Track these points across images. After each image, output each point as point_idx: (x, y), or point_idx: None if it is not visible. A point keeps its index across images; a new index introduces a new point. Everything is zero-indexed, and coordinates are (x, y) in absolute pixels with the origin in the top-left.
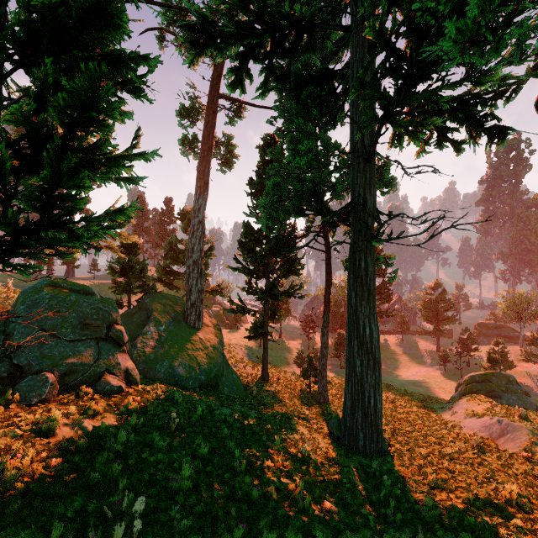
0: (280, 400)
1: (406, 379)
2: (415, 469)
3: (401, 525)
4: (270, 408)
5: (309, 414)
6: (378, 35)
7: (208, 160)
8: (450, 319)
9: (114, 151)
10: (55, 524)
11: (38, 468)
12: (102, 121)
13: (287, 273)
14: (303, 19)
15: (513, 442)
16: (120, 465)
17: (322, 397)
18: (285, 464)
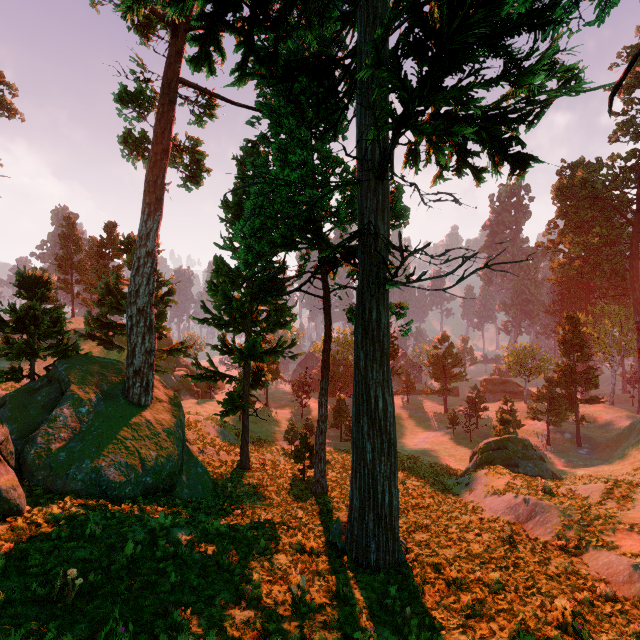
0: (264, 497)
1: (414, 448)
2: (443, 586)
3: None
4: (250, 513)
5: (303, 516)
6: None
7: (163, 167)
8: (458, 375)
9: None
10: None
11: None
12: None
13: (275, 326)
14: None
15: (543, 527)
16: None
17: (319, 485)
18: (267, 627)
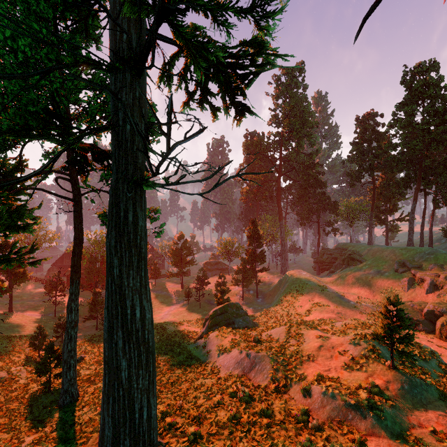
0: None
1: (161, 321)
2: None
3: None
4: None
5: None
6: None
7: None
8: (191, 261)
9: None
10: None
11: None
12: None
13: (9, 230)
14: None
15: (262, 373)
16: None
17: (68, 395)
18: None
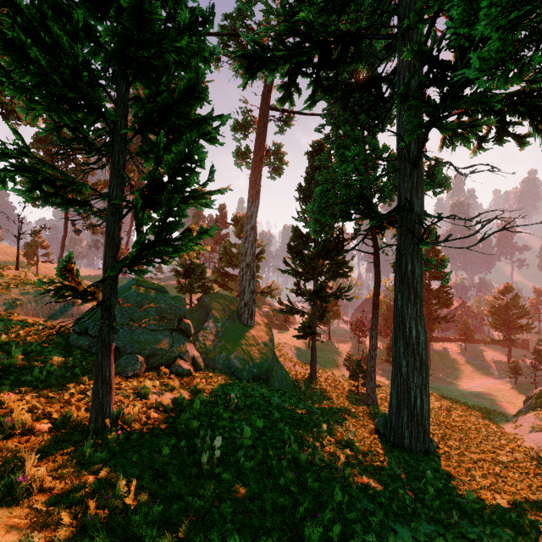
0: (327, 398)
1: (468, 390)
2: (462, 470)
3: (438, 511)
4: (317, 404)
5: (356, 412)
6: (417, 55)
7: (260, 169)
8: (525, 327)
9: (200, 188)
10: (164, 446)
11: (142, 418)
12: (193, 169)
13: (335, 275)
14: (349, 33)
15: None
16: (198, 422)
17: (370, 398)
18: (329, 447)
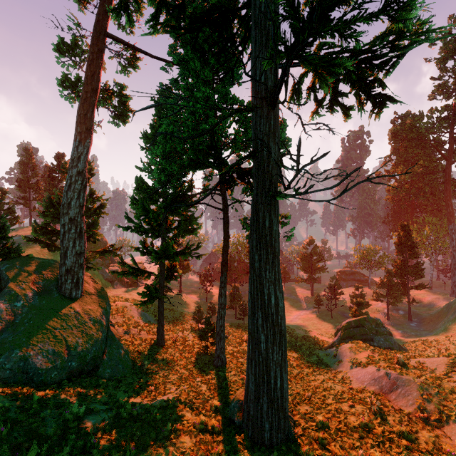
0: (175, 371)
1: (290, 323)
2: None
3: None
4: (161, 388)
5: (206, 391)
6: None
7: (92, 103)
8: (321, 268)
9: None
10: None
11: None
12: None
13: (184, 232)
14: None
15: (405, 398)
16: None
17: (220, 359)
18: None
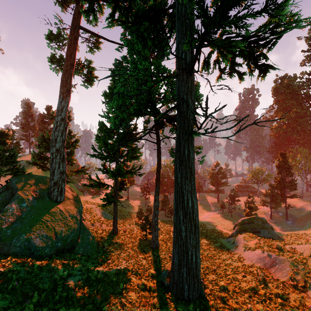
0: (125, 251)
1: (203, 220)
2: None
3: None
4: (116, 261)
5: (146, 264)
6: None
7: (70, 73)
8: (224, 183)
9: None
10: None
11: None
12: None
13: (131, 158)
14: None
15: (281, 272)
16: None
17: (154, 244)
18: None
